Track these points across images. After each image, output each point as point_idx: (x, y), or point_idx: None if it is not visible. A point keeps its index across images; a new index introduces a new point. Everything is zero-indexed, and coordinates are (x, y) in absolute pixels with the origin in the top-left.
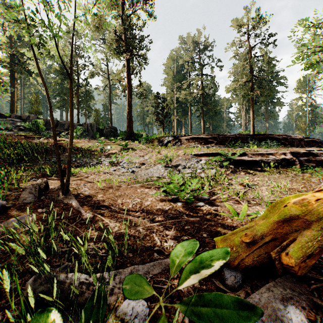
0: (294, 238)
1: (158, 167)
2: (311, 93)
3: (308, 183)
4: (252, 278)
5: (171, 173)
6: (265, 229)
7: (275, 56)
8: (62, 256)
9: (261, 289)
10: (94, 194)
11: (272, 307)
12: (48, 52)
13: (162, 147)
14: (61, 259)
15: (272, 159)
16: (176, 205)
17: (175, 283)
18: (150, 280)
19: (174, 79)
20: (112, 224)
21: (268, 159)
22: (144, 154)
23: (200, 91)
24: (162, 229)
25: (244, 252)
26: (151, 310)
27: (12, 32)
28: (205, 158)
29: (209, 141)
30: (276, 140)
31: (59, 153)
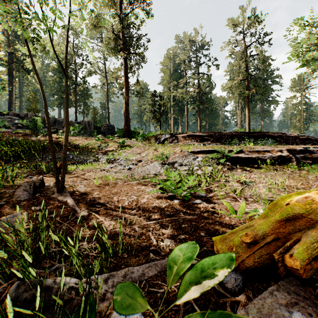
0: (298, 239)
1: (154, 164)
2: (306, 92)
3: (305, 180)
4: (253, 281)
5: (168, 170)
6: (267, 228)
7: (270, 55)
8: (54, 257)
9: (263, 293)
10: (90, 191)
11: (277, 314)
12: (43, 48)
13: (159, 145)
14: (52, 260)
15: (269, 156)
16: (173, 203)
17: (172, 286)
18: (145, 283)
19: (171, 78)
20: (107, 222)
21: (264, 156)
22: (140, 151)
23: (196, 89)
24: (158, 227)
25: (244, 253)
26: (146, 317)
27: (5, 26)
28: (202, 155)
29: (205, 139)
30: (272, 137)
31: (57, 150)
